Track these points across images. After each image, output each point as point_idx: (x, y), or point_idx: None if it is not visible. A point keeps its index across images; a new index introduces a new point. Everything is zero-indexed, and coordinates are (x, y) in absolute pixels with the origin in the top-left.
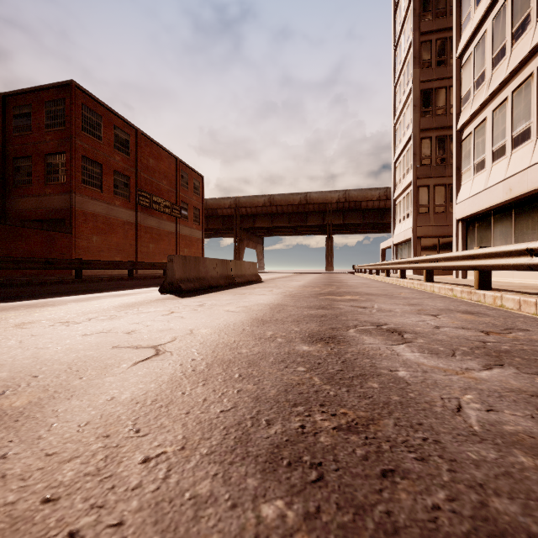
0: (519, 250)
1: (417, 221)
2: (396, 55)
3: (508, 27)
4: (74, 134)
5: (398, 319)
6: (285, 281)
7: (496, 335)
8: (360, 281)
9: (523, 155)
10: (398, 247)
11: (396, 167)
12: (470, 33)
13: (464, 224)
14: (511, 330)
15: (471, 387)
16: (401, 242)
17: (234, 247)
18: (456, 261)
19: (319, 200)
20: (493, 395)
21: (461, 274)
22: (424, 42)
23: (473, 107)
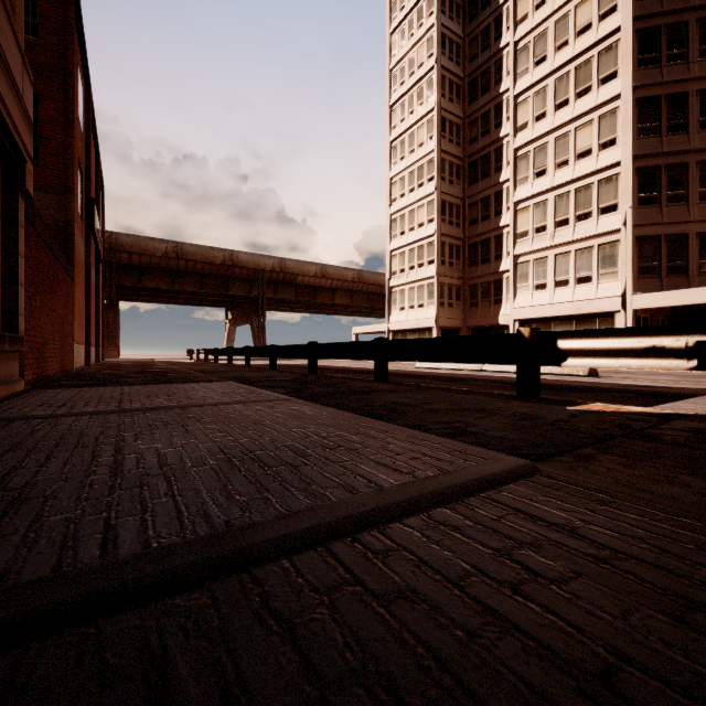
0: None
1: (439, 313)
2: (393, 147)
3: (572, 209)
4: (73, 70)
5: None
6: None
7: None
8: None
9: (587, 291)
10: (395, 333)
11: (393, 256)
12: (532, 193)
13: (519, 323)
14: None
15: None
16: (403, 329)
17: (108, 317)
18: None
19: (249, 264)
20: None
21: None
22: (442, 158)
23: (536, 245)
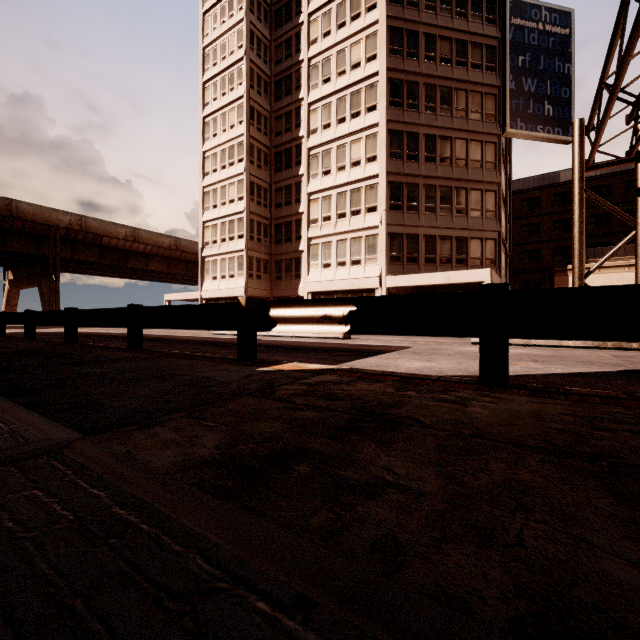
0: None
1: (248, 283)
2: (206, 122)
3: (348, 206)
4: None
5: None
6: None
7: None
8: None
9: (358, 271)
10: (208, 301)
11: (206, 227)
12: (321, 188)
13: (312, 295)
14: None
15: None
16: (216, 297)
17: None
18: None
19: (36, 217)
20: None
21: None
22: (251, 143)
23: (323, 231)
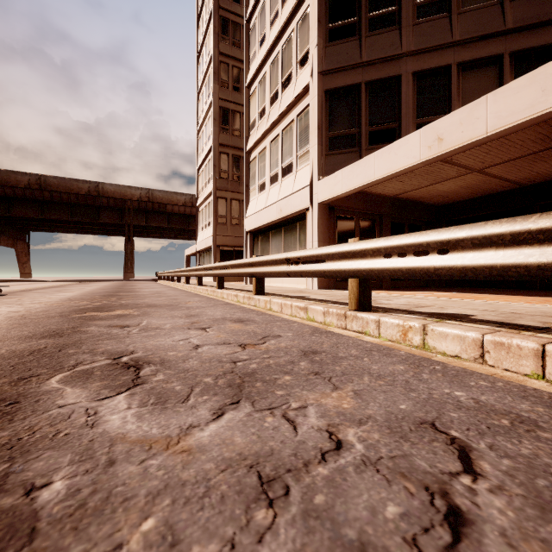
0: (282, 259)
1: (217, 230)
2: (199, 64)
3: (280, 76)
4: None
5: (158, 340)
6: (47, 292)
7: (251, 349)
8: (156, 289)
9: (288, 184)
10: (201, 254)
11: (199, 175)
12: (255, 68)
13: (252, 236)
14: (267, 339)
15: (168, 485)
16: (203, 249)
17: None
18: (240, 269)
19: (115, 194)
20: (196, 495)
21: (249, 280)
22: (222, 62)
23: (258, 134)
